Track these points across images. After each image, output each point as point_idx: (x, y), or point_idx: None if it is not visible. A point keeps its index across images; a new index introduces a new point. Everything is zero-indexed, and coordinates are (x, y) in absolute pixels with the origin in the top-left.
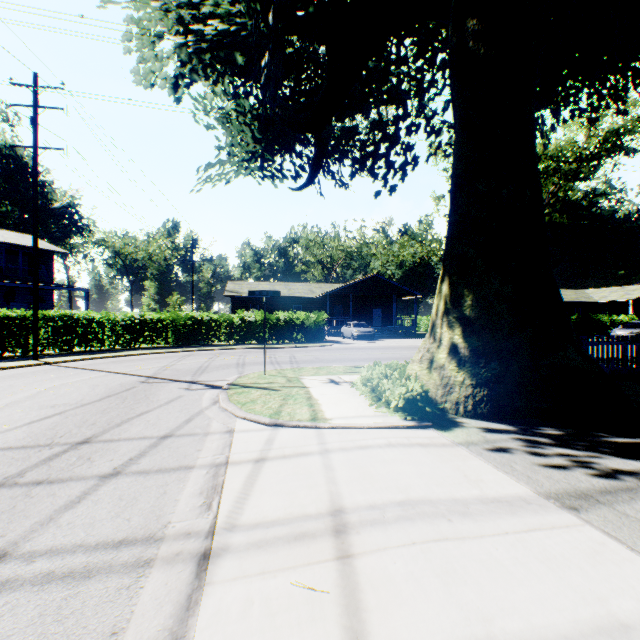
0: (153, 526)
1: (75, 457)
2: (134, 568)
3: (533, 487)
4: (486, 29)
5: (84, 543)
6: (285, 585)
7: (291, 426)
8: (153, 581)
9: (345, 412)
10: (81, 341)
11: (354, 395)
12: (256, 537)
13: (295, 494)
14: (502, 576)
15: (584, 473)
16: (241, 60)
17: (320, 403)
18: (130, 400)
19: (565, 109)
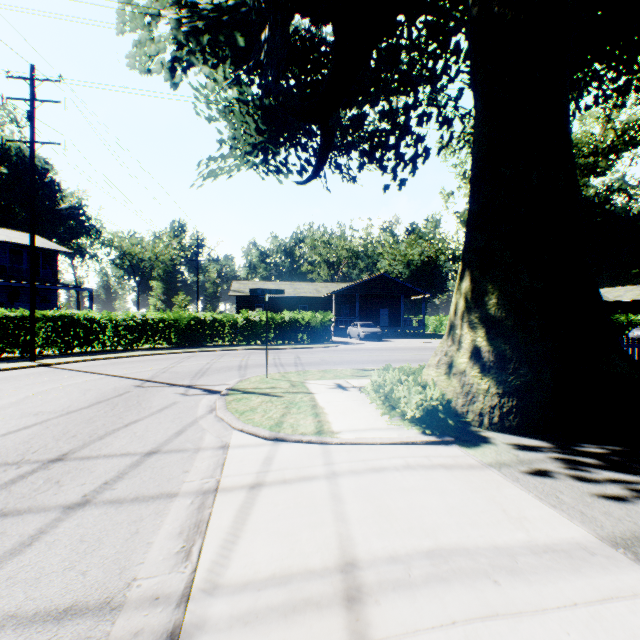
0: (113, 585)
1: (42, 479)
2: None
3: (591, 528)
4: None
5: (19, 612)
6: None
7: (293, 441)
8: None
9: (354, 424)
10: (81, 342)
11: (364, 403)
12: (243, 606)
13: (295, 537)
14: None
15: None
16: (241, 41)
17: (326, 412)
18: (120, 407)
19: (589, 94)
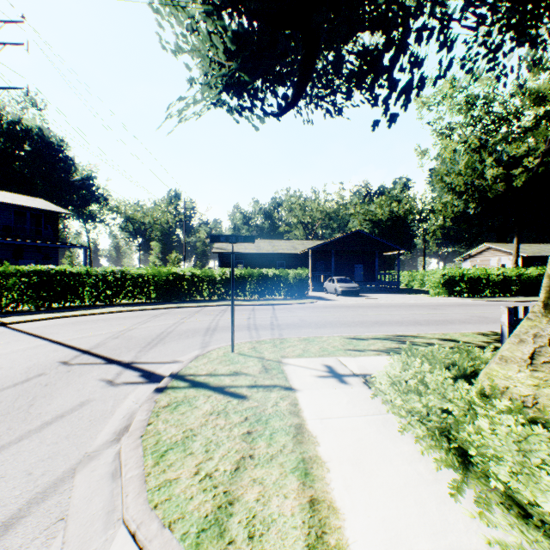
0: None
1: None
2: None
3: None
4: None
5: None
6: None
7: None
8: None
9: (398, 525)
10: (58, 297)
11: (385, 423)
12: None
13: None
14: None
15: None
16: None
17: (323, 459)
18: None
19: None
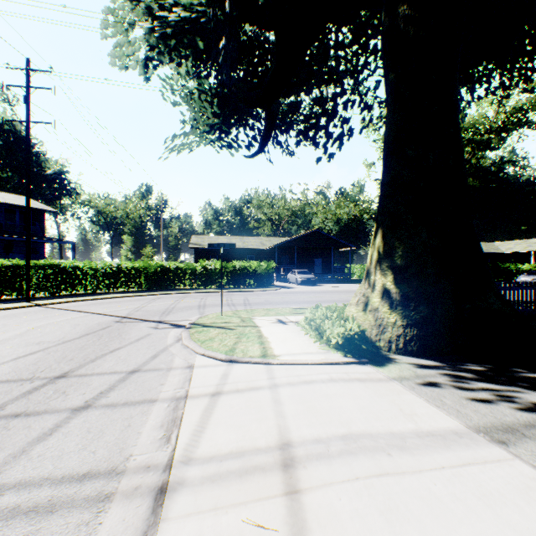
0: (116, 459)
1: (52, 391)
2: (95, 503)
3: (463, 421)
4: (415, 13)
5: (51, 476)
6: (236, 522)
7: (244, 362)
8: (111, 517)
9: (291, 349)
10: (67, 286)
11: (299, 334)
12: (210, 471)
13: (247, 427)
14: (443, 513)
15: (508, 407)
16: (201, 44)
17: (269, 341)
18: (105, 338)
19: (480, 87)
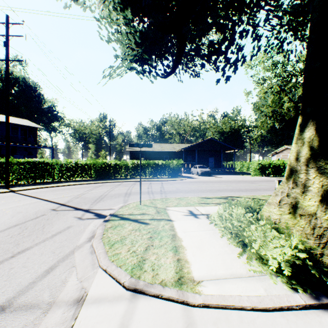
0: None
1: None
2: None
3: None
4: None
5: None
6: None
7: (152, 295)
8: None
9: (213, 266)
10: (40, 176)
11: (214, 233)
12: None
13: None
14: None
15: None
16: None
17: (184, 246)
18: (26, 231)
19: None
